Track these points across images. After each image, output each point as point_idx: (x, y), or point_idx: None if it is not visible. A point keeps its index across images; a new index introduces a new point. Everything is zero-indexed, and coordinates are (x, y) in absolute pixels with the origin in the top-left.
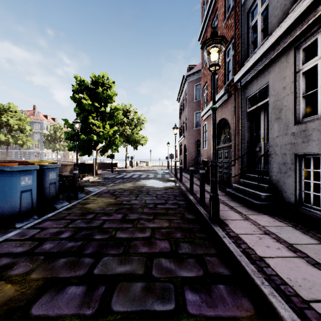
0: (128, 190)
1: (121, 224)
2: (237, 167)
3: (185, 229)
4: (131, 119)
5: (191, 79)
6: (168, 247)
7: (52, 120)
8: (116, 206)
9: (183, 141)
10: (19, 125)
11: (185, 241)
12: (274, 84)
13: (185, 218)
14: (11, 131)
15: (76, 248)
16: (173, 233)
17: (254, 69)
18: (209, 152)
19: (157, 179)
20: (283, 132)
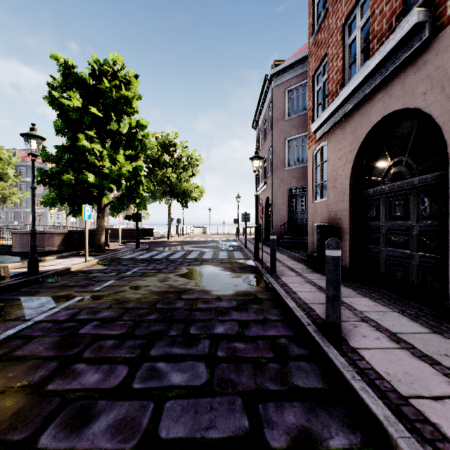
0: (133, 310)
1: None
2: None
3: None
4: (177, 157)
5: (280, 81)
6: None
7: None
8: None
9: (265, 192)
10: None
11: None
12: None
13: None
14: None
15: None
16: None
17: None
18: (335, 206)
19: (218, 265)
20: None
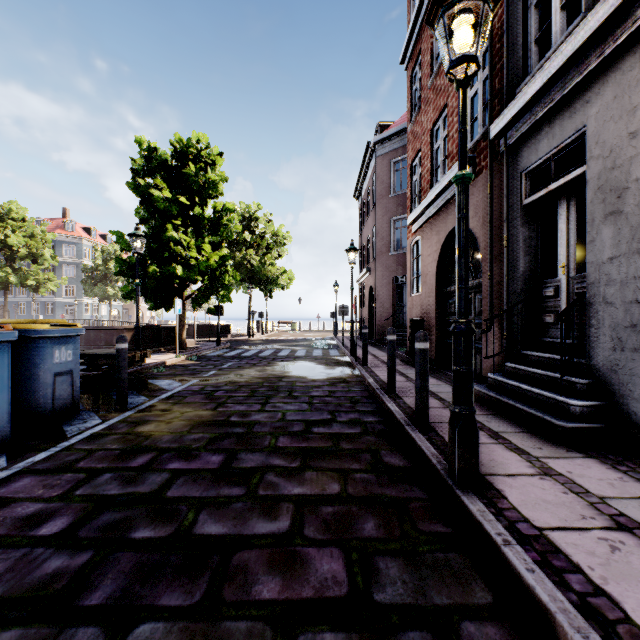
0: (246, 386)
1: (216, 486)
2: (496, 335)
3: (386, 504)
4: (259, 234)
5: (384, 151)
6: (343, 577)
7: (101, 238)
8: (211, 431)
9: (368, 279)
10: (30, 247)
11: (390, 551)
12: (601, 128)
13: (384, 466)
14: (14, 259)
15: (67, 579)
16: (354, 521)
17: (544, 101)
18: (426, 301)
19: (312, 361)
20: (629, 246)
